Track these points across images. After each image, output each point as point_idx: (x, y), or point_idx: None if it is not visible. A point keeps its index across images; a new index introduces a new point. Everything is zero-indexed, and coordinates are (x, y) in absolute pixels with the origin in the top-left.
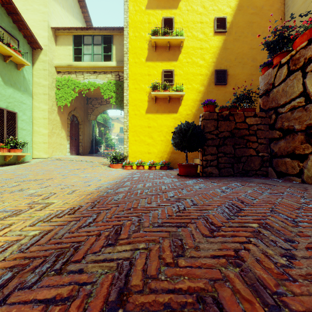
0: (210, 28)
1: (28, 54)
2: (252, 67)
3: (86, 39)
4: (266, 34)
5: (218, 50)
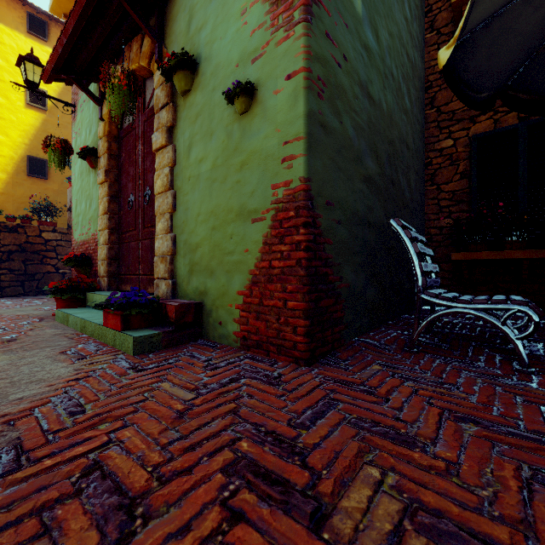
0: (19, 94)
1: None
2: None
3: None
4: None
5: (34, 131)
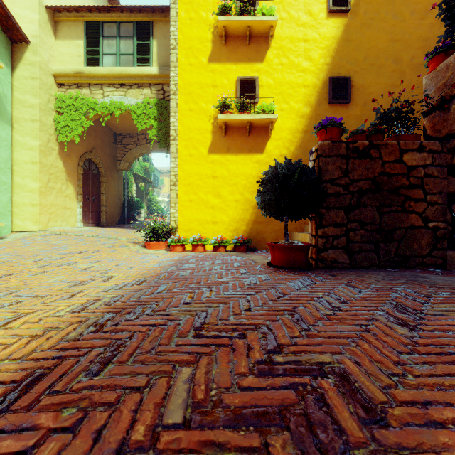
0: (320, 4)
1: (3, 51)
2: (394, 73)
3: (107, 28)
4: (418, 15)
5: (335, 44)
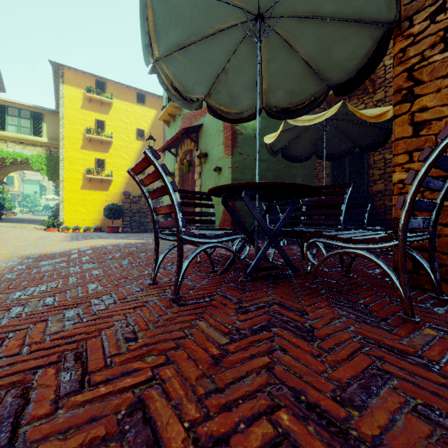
0: (133, 134)
1: None
2: None
3: (11, 110)
4: None
5: (139, 151)
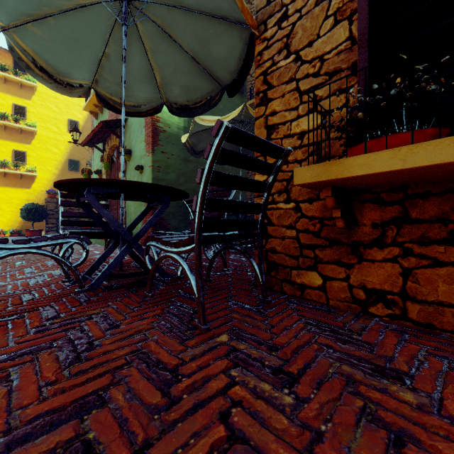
0: (64, 125)
1: None
2: None
3: None
4: None
5: (72, 144)
